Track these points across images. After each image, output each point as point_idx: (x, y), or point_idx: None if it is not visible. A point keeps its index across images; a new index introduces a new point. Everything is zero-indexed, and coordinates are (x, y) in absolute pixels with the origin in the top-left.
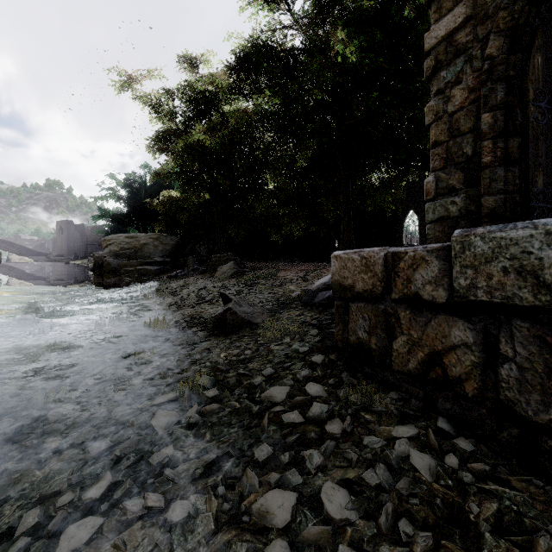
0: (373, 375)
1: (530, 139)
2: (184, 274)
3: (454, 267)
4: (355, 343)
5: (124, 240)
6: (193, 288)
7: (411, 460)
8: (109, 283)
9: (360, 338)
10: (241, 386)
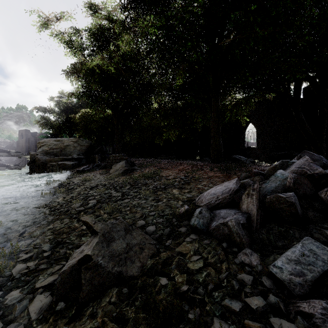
0: None
1: None
2: (89, 169)
3: None
4: None
5: (53, 142)
6: (88, 185)
7: None
8: (37, 174)
9: None
10: None
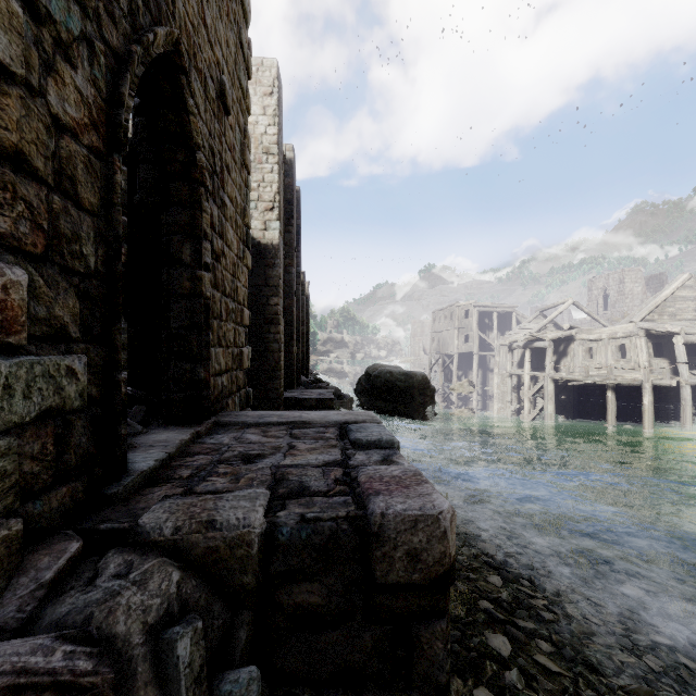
0: None
1: None
2: None
3: None
4: None
5: None
6: None
7: None
8: None
9: None
10: None
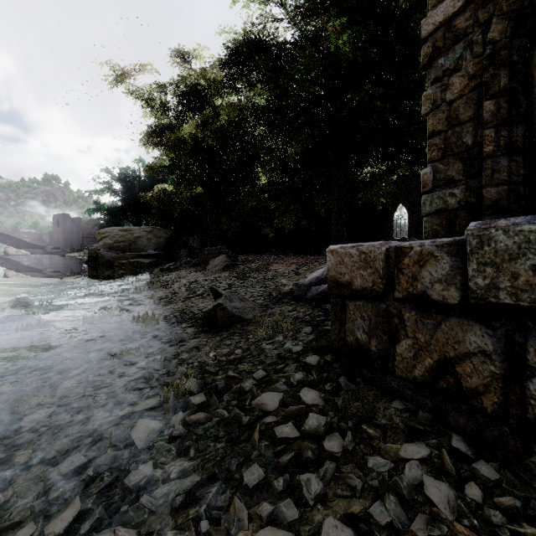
0: (373, 380)
1: (535, 127)
2: (176, 267)
3: (469, 265)
4: (353, 344)
5: (118, 233)
6: (185, 281)
7: (426, 490)
8: (102, 275)
9: (358, 339)
10: (231, 391)
